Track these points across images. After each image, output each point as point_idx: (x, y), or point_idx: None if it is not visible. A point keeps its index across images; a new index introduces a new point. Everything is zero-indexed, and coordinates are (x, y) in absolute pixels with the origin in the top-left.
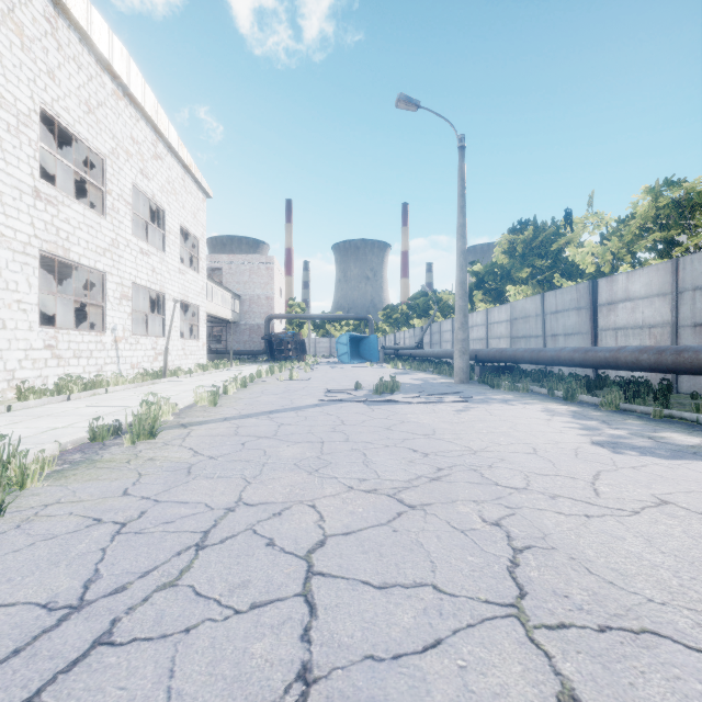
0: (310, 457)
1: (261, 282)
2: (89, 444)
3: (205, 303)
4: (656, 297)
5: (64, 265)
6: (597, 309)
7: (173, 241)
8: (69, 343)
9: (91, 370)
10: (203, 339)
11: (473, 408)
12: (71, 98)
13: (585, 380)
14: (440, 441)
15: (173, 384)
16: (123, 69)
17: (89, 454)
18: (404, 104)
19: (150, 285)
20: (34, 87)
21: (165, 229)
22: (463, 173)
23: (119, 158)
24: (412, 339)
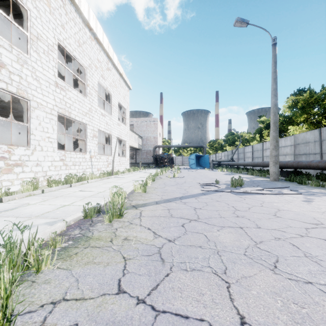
0: (250, 247)
1: (151, 130)
2: (83, 220)
3: (128, 139)
4: None
5: (68, 122)
6: None
7: (115, 110)
8: (71, 158)
9: (80, 171)
10: (127, 157)
11: (313, 199)
12: (71, 38)
13: None
14: None
15: (117, 178)
16: (94, 25)
17: (84, 230)
18: (239, 23)
19: (105, 131)
20: (55, 32)
21: (111, 104)
22: (275, 59)
23: (92, 69)
24: (226, 156)
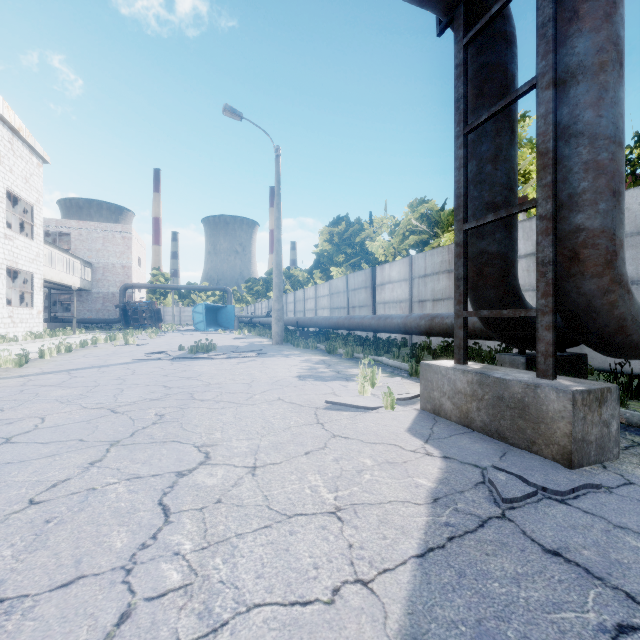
0: (74, 395)
1: (117, 251)
2: None
3: (41, 270)
4: (403, 282)
5: None
6: (375, 288)
7: None
8: None
9: None
10: (38, 307)
11: (255, 360)
12: None
13: (358, 339)
14: (194, 380)
15: None
16: None
17: None
18: (229, 113)
19: None
20: None
21: None
22: (279, 177)
23: None
24: (267, 309)
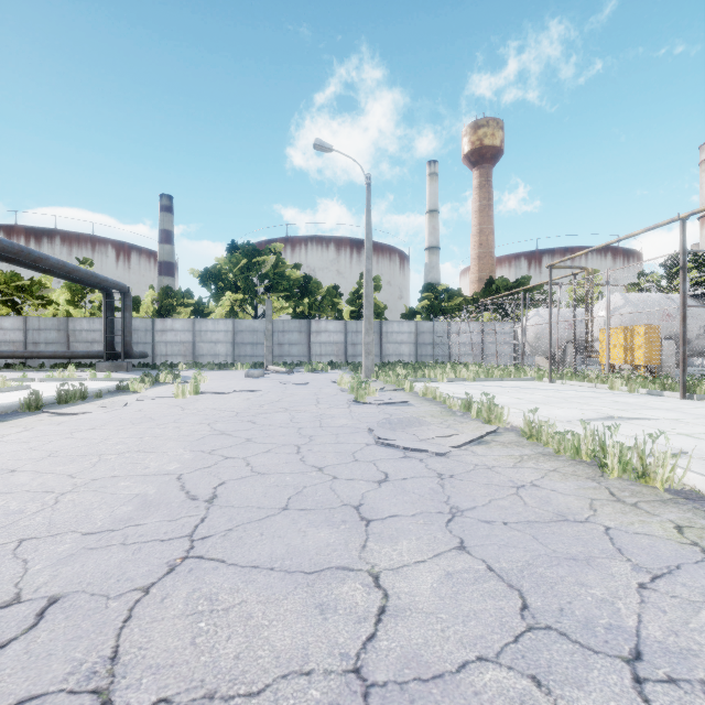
0: None
1: None
2: None
3: None
4: (17, 330)
5: None
6: None
7: None
8: None
9: None
10: None
11: None
12: None
13: None
14: None
15: None
16: None
17: None
18: None
19: None
20: None
21: None
22: None
23: None
24: None
